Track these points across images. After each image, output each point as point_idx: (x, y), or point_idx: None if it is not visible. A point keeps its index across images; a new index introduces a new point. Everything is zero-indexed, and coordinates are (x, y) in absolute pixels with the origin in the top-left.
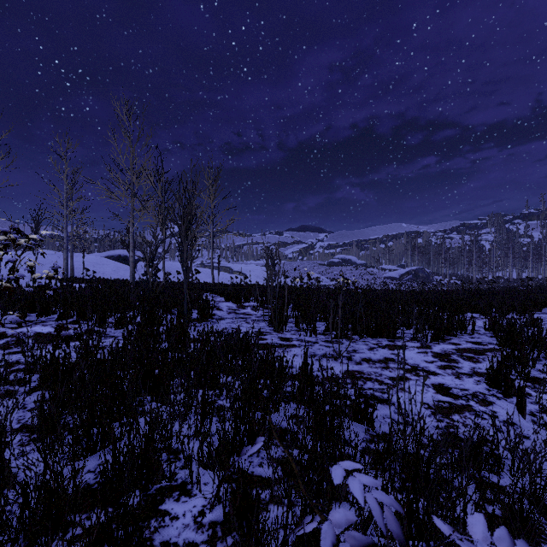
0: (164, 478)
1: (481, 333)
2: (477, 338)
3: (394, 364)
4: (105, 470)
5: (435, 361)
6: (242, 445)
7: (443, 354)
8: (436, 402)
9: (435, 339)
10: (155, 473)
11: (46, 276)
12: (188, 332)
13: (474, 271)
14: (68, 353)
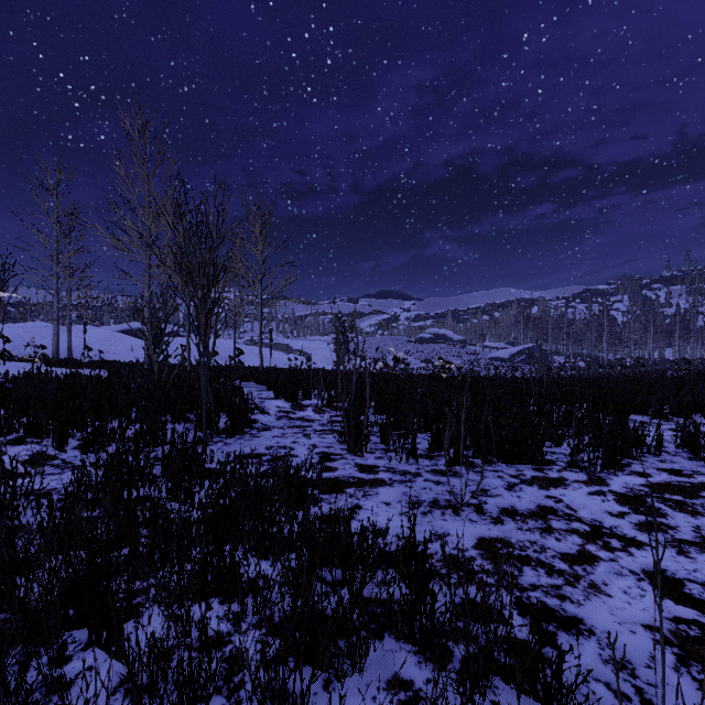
0: None
1: (672, 452)
2: (670, 463)
3: (559, 521)
4: None
5: (625, 512)
6: None
7: (631, 496)
8: (671, 622)
9: (608, 466)
10: None
11: None
12: (203, 459)
13: (605, 350)
14: None
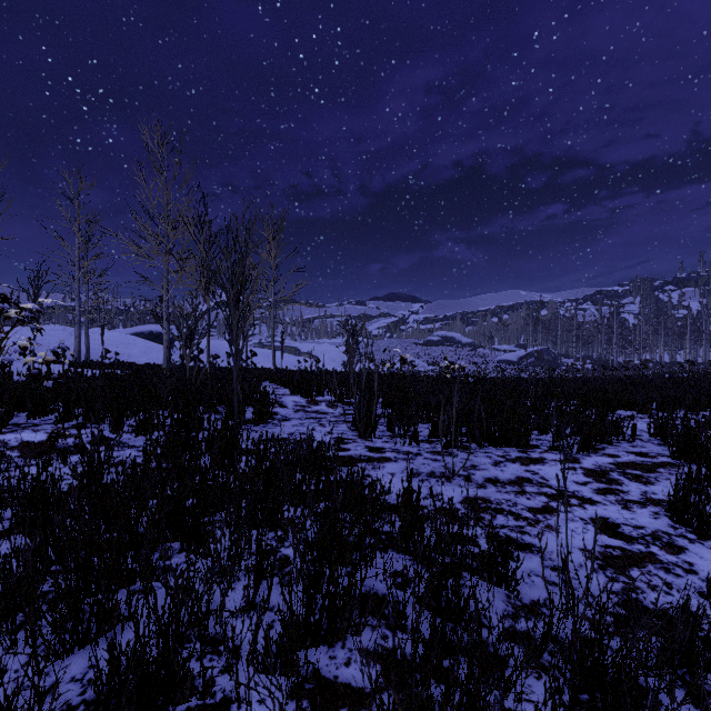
0: (193, 693)
1: (645, 440)
2: (640, 447)
3: (532, 487)
4: (97, 681)
5: (589, 481)
6: (318, 630)
7: (598, 471)
8: (602, 547)
9: (584, 449)
10: (178, 686)
11: (43, 361)
12: (239, 440)
13: (615, 352)
14: (58, 477)
